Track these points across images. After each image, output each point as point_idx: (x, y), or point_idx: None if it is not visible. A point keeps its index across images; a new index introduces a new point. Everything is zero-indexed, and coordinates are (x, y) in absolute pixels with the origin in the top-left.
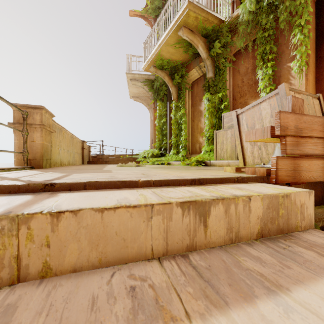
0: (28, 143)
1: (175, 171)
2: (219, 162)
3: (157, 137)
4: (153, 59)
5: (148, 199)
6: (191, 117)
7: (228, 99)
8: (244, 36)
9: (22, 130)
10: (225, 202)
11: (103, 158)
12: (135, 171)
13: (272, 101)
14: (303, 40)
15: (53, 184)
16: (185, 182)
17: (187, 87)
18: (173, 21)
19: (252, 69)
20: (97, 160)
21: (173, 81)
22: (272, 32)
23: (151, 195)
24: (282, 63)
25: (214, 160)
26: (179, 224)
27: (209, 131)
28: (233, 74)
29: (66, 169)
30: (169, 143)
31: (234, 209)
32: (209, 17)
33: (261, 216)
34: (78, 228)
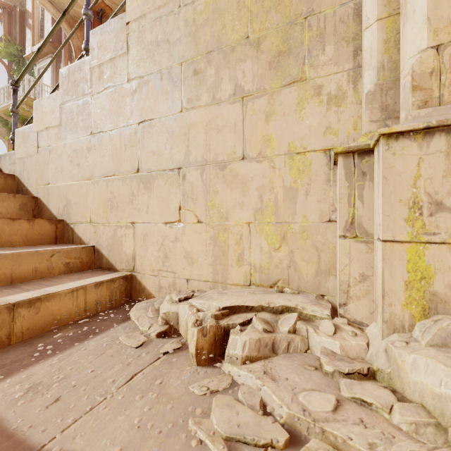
0: None
1: None
2: None
3: None
4: (3, 110)
5: None
6: None
7: None
8: None
9: None
10: None
11: None
12: None
13: None
14: None
15: None
16: None
17: None
18: (18, 98)
19: None
20: None
21: None
22: None
23: None
24: None
25: None
26: None
27: None
28: None
29: None
30: None
31: None
32: None
33: None
34: None
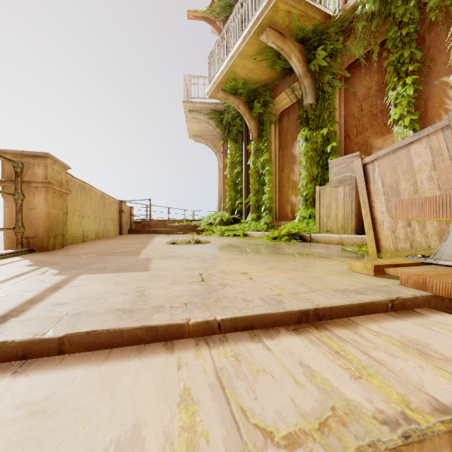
0: (24, 211)
1: (260, 266)
2: (325, 237)
3: (227, 194)
4: (221, 80)
5: None
6: (278, 165)
7: (338, 138)
8: (365, 37)
9: (13, 193)
10: (427, 448)
11: (150, 225)
12: (190, 263)
13: (434, 141)
14: None
15: None
16: (287, 318)
17: (273, 121)
18: (253, 18)
19: (378, 89)
20: (142, 228)
21: (252, 112)
22: (414, 28)
23: (209, 400)
24: (431, 77)
25: (317, 232)
26: None
27: (307, 187)
28: (346, 99)
29: (83, 253)
30: (246, 203)
31: None
32: (308, 11)
33: None
34: None
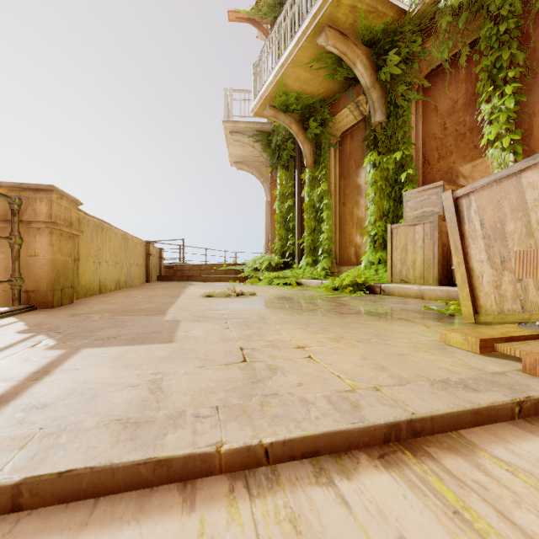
0: (23, 258)
1: (320, 335)
2: (400, 289)
3: (277, 233)
4: (269, 94)
5: None
6: (339, 198)
7: (415, 164)
8: (450, 37)
9: (9, 236)
10: None
11: (183, 271)
12: (228, 329)
13: None
14: None
15: None
16: (368, 436)
17: (332, 143)
18: (309, 16)
19: (466, 102)
20: (174, 274)
21: (307, 133)
22: (515, 23)
23: None
24: (538, 85)
25: (388, 281)
26: None
27: (376, 224)
28: (424, 115)
29: (95, 312)
30: (300, 244)
31: None
32: (378, 6)
33: None
34: None
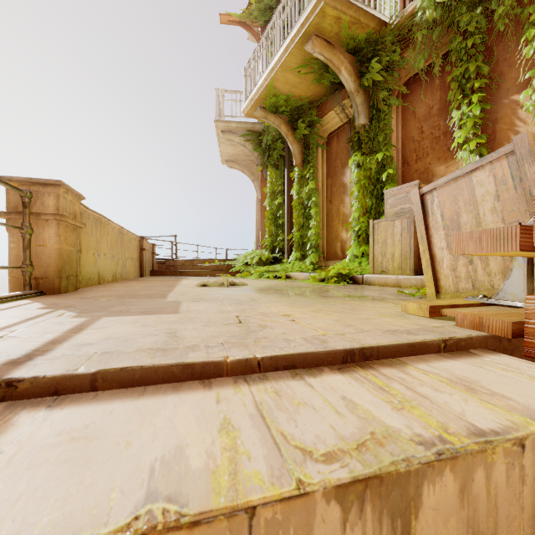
0: (33, 247)
1: (304, 309)
2: (380, 278)
3: (267, 229)
4: (260, 96)
5: (241, 466)
6: (326, 196)
7: (395, 164)
8: (425, 48)
9: (21, 226)
10: (460, 465)
11: (176, 266)
12: (225, 306)
13: (498, 168)
14: None
15: (14, 382)
16: (331, 358)
17: (320, 144)
18: (297, 25)
19: (440, 108)
20: (167, 269)
21: (296, 133)
22: (481, 39)
23: (250, 428)
24: (500, 95)
25: (370, 273)
26: None
27: (360, 220)
28: (404, 119)
29: (101, 296)
30: (289, 240)
31: (484, 480)
32: (361, 18)
33: None
34: None
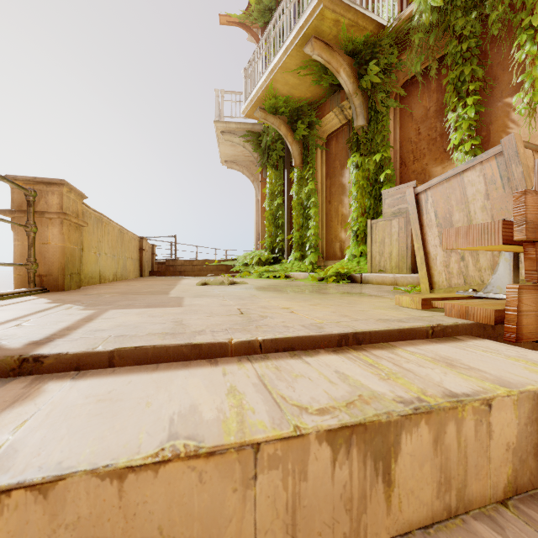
0: (37, 245)
1: (302, 303)
2: (377, 277)
3: (267, 230)
4: (260, 97)
5: (247, 417)
6: (325, 196)
7: (392, 165)
8: (422, 51)
9: (25, 224)
10: (434, 419)
11: (176, 266)
12: (226, 301)
13: (487, 168)
14: (537, 55)
15: (40, 358)
16: (327, 341)
17: (319, 145)
18: (296, 27)
19: (437, 110)
20: (166, 270)
21: (295, 134)
22: (475, 43)
23: (254, 392)
24: (494, 97)
25: (368, 272)
26: (326, 486)
27: (358, 220)
28: (401, 120)
29: (104, 293)
30: (288, 240)
31: (455, 433)
32: (359, 21)
33: (515, 444)
34: (51, 529)
